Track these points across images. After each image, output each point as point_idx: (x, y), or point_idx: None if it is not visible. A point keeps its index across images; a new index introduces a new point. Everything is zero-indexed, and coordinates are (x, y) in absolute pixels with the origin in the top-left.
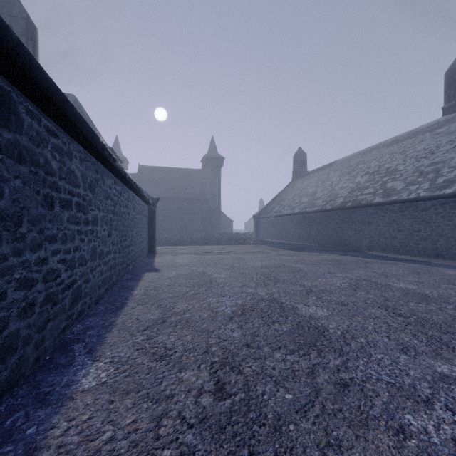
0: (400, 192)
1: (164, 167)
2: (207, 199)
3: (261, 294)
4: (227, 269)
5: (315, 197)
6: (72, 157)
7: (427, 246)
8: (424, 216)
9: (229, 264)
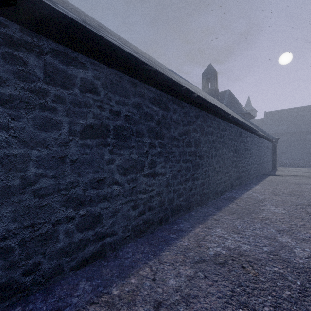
0: None
1: (287, 109)
2: None
3: None
4: None
5: None
6: (248, 137)
7: None
8: None
9: None
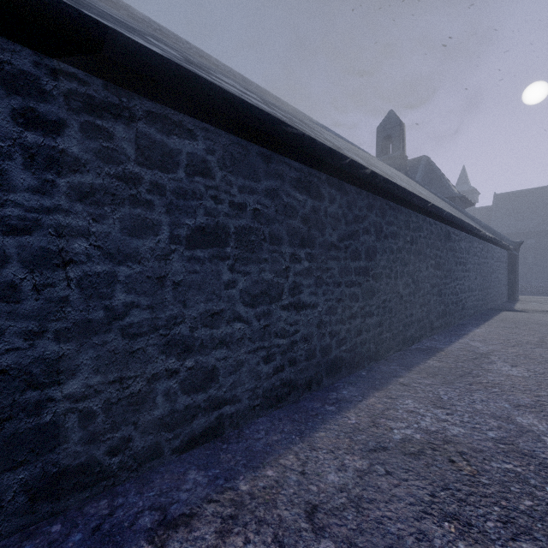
0: None
1: (538, 188)
2: None
3: None
4: None
5: None
6: (461, 241)
7: None
8: None
9: None
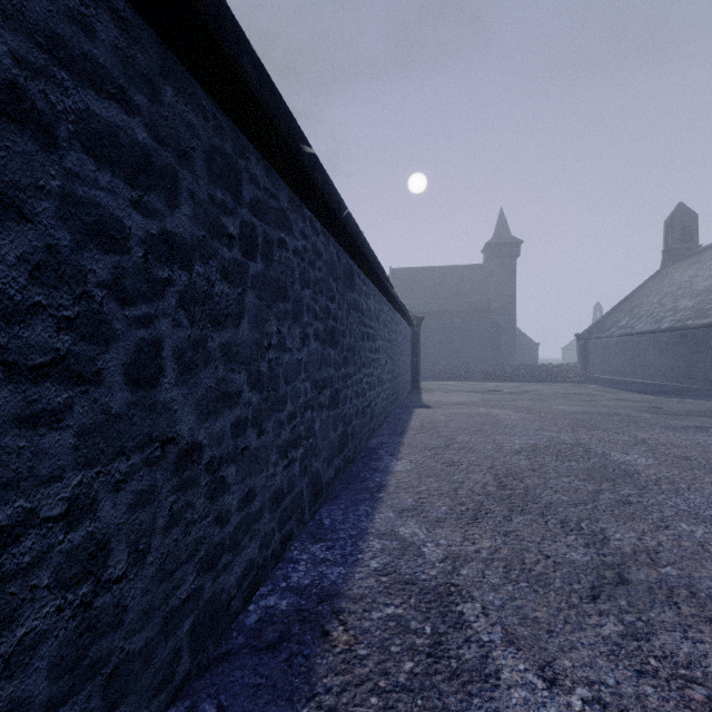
0: None
1: (426, 267)
2: (492, 310)
3: (562, 438)
4: (521, 412)
5: (709, 298)
6: (370, 296)
7: None
8: None
9: (525, 406)
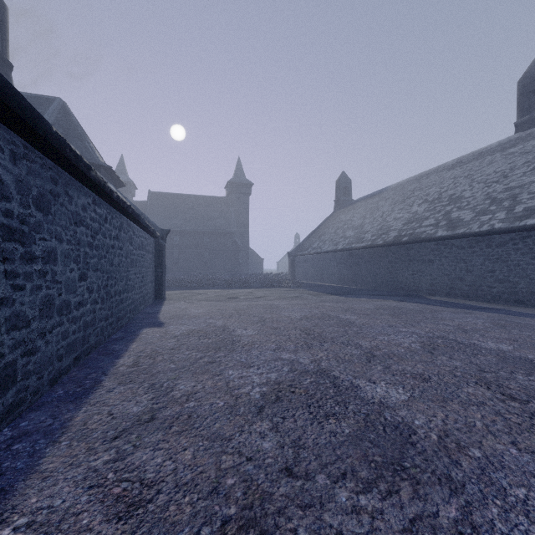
0: (469, 224)
1: (181, 194)
2: (233, 232)
3: (303, 362)
4: (256, 322)
5: (362, 230)
6: None
7: (504, 289)
8: (499, 253)
9: (259, 315)
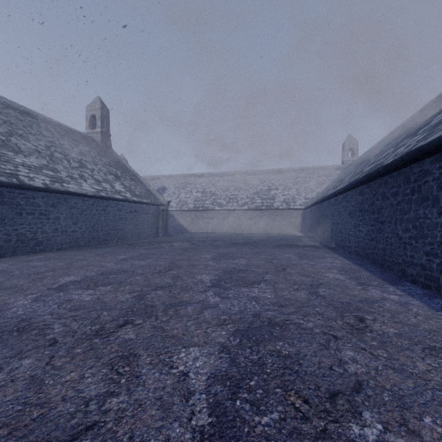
0: None
1: None
2: None
3: None
4: None
5: None
6: None
7: None
8: None
9: None
